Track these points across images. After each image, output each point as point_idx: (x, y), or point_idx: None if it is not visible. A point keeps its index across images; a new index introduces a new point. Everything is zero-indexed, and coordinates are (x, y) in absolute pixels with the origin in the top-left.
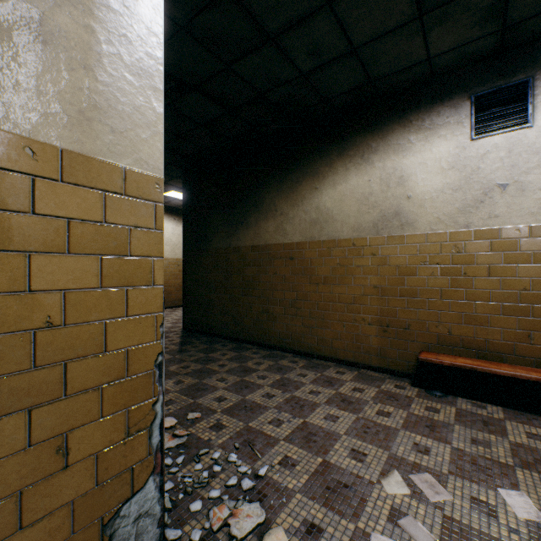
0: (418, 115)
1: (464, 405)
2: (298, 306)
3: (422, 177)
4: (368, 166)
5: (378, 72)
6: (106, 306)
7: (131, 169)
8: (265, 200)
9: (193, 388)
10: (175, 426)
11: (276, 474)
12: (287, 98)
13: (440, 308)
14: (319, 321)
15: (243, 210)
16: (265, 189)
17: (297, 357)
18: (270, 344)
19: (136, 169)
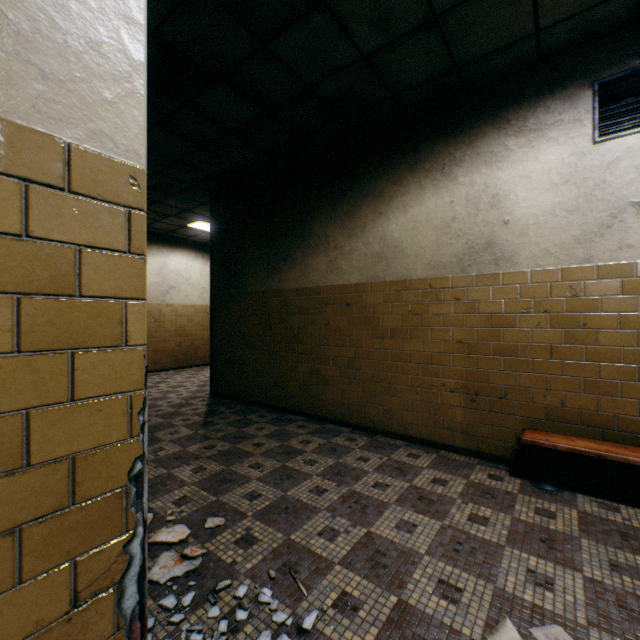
0: (518, 112)
1: (588, 506)
2: (357, 366)
3: (524, 195)
4: (449, 182)
5: (466, 52)
6: (30, 384)
7: (81, 147)
8: (313, 230)
9: (216, 478)
10: (187, 539)
11: (330, 626)
12: (343, 92)
13: (550, 372)
14: (384, 386)
15: (287, 242)
16: (315, 216)
17: (355, 432)
18: (321, 415)
19: (92, 148)
